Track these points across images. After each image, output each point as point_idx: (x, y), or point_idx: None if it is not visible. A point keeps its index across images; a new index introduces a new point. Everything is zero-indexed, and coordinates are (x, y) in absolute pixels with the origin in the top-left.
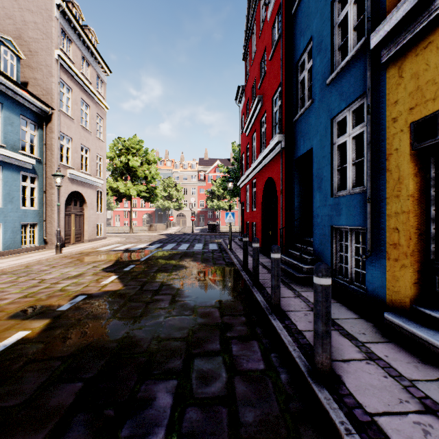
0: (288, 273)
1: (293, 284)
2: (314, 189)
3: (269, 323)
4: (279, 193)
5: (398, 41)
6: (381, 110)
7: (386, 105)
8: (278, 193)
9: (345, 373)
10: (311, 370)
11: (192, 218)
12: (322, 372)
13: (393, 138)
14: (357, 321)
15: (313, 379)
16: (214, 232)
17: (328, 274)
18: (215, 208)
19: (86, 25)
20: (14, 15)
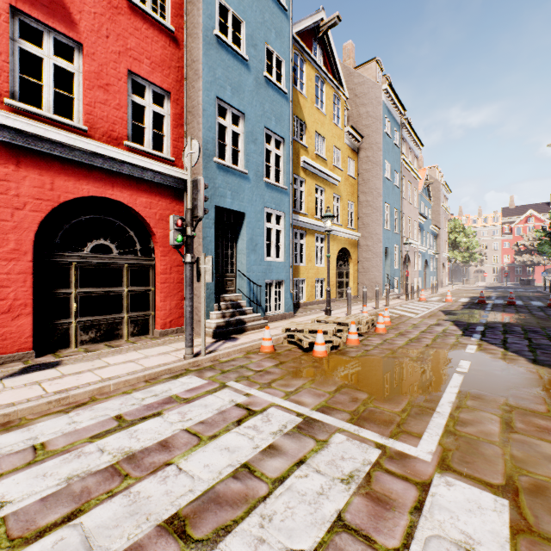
0: None
1: None
2: None
3: None
4: None
5: None
6: None
7: None
8: None
9: None
10: None
11: (505, 274)
12: None
13: None
14: None
15: None
16: (528, 285)
17: None
18: (526, 263)
19: (441, 175)
20: None
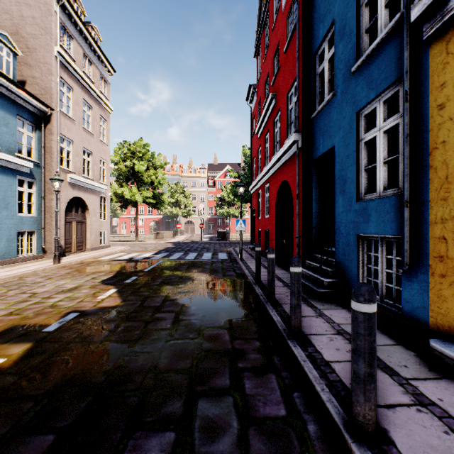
0: (306, 287)
1: (312, 300)
2: (336, 193)
3: (289, 350)
4: (295, 197)
5: (446, 10)
6: (423, 97)
7: (429, 90)
8: (293, 198)
9: (392, 426)
10: (347, 422)
11: (201, 225)
12: (364, 428)
13: (439, 129)
14: (395, 348)
15: (353, 436)
16: (224, 240)
17: (372, 299)
18: (224, 215)
19: (89, 22)
20: (11, 9)
